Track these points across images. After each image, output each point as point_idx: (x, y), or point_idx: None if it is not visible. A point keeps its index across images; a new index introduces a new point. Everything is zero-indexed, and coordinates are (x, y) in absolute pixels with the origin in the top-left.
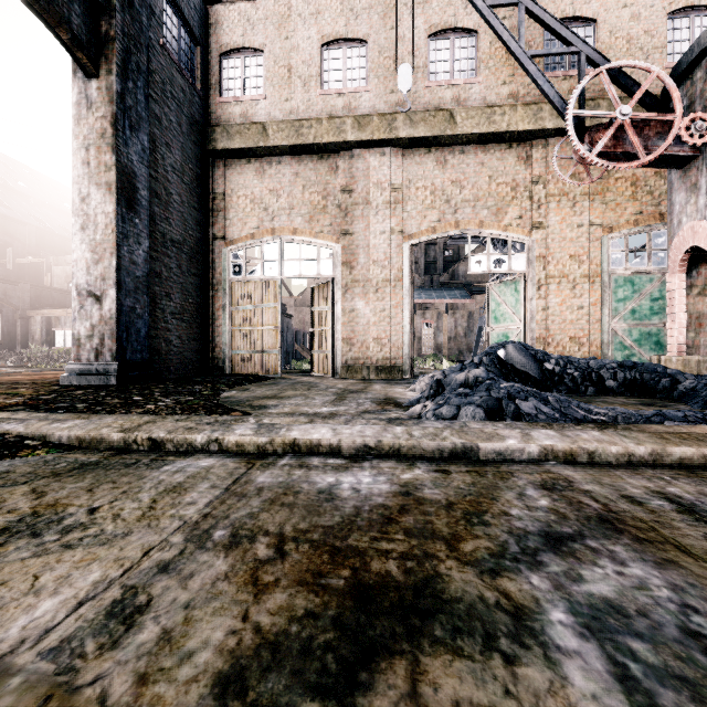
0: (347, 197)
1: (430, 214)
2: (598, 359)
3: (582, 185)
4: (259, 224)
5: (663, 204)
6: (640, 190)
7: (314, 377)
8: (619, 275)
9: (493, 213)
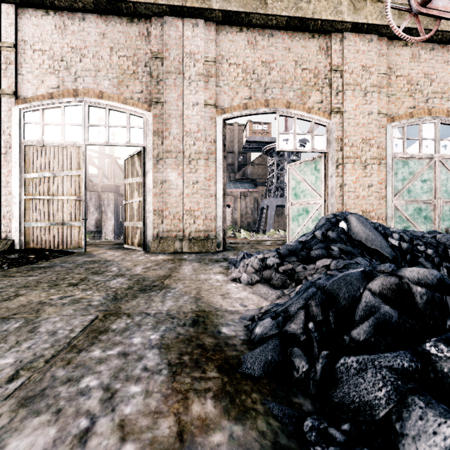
0: (159, 64)
1: (241, 91)
2: (442, 233)
3: (372, 77)
4: (59, 84)
5: (430, 102)
6: (413, 88)
7: (122, 250)
8: (398, 159)
9: (298, 96)
